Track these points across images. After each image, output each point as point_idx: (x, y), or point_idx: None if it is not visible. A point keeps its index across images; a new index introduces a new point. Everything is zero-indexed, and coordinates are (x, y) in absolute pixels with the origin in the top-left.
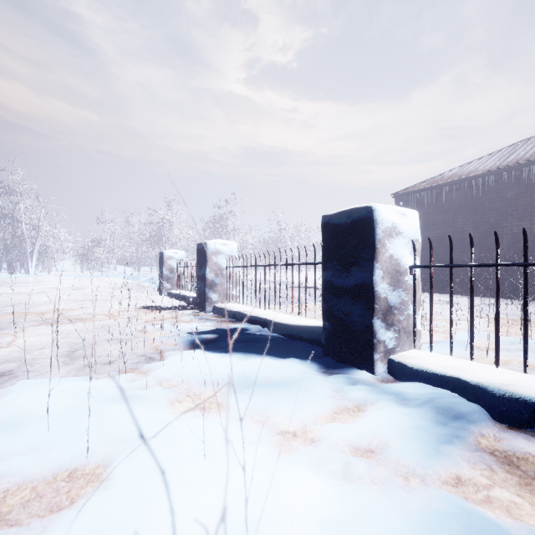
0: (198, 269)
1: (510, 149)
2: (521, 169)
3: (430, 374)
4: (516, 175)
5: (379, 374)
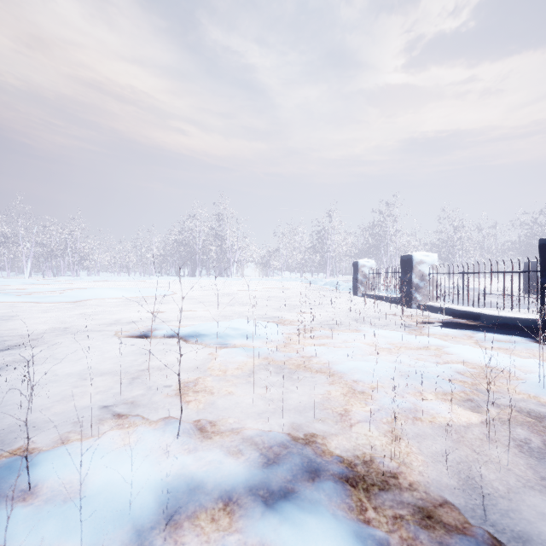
0: (403, 275)
1: None
2: None
3: None
4: None
5: None
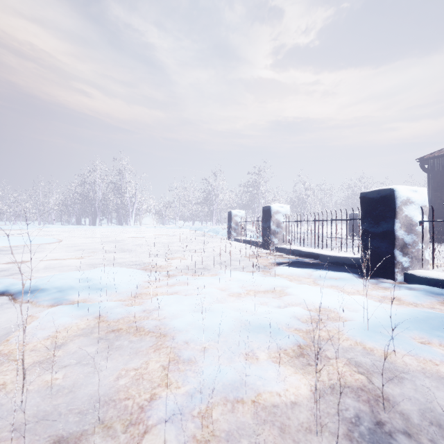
0: (264, 223)
1: None
2: None
3: (430, 279)
4: None
5: (398, 280)
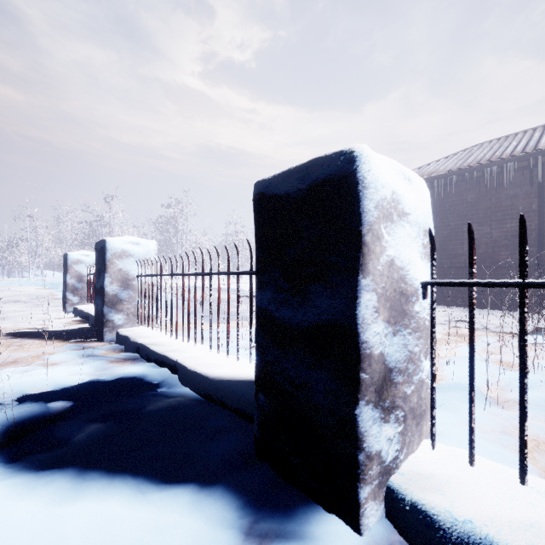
0: (96, 278)
1: (466, 152)
2: (483, 170)
3: None
4: (477, 177)
5: (369, 533)
